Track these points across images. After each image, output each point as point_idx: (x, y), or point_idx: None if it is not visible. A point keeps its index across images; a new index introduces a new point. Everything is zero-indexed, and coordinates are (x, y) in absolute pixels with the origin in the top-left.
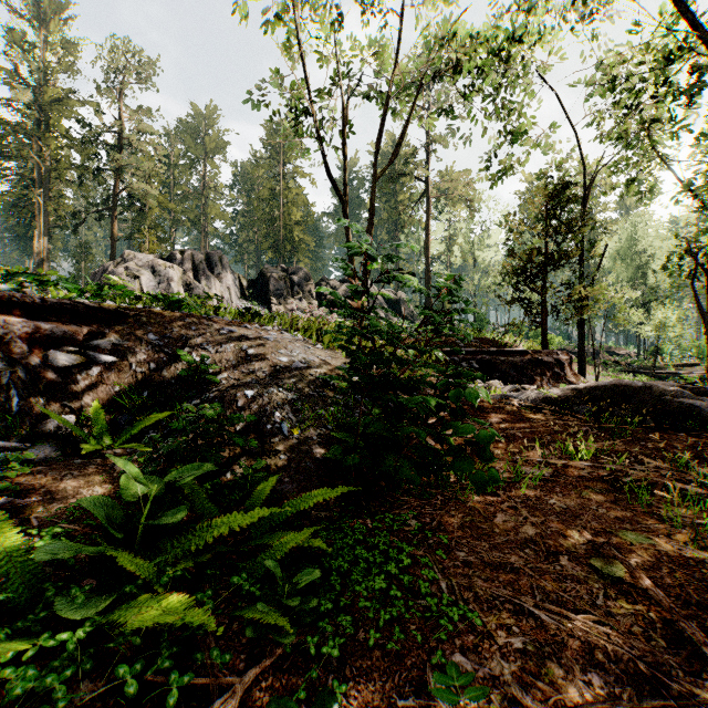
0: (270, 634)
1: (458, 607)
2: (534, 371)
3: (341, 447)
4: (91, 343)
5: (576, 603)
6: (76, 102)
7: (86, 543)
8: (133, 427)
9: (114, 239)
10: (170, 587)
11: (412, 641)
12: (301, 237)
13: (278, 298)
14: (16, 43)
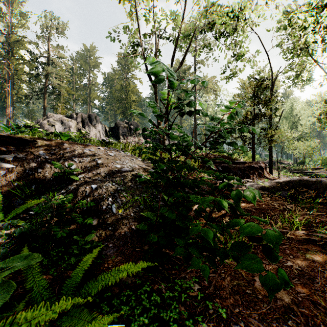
0: None
1: None
2: (249, 171)
3: (146, 224)
4: None
5: None
6: (27, 42)
7: None
8: (19, 208)
9: (45, 108)
10: None
11: None
12: (135, 108)
13: (123, 136)
14: None
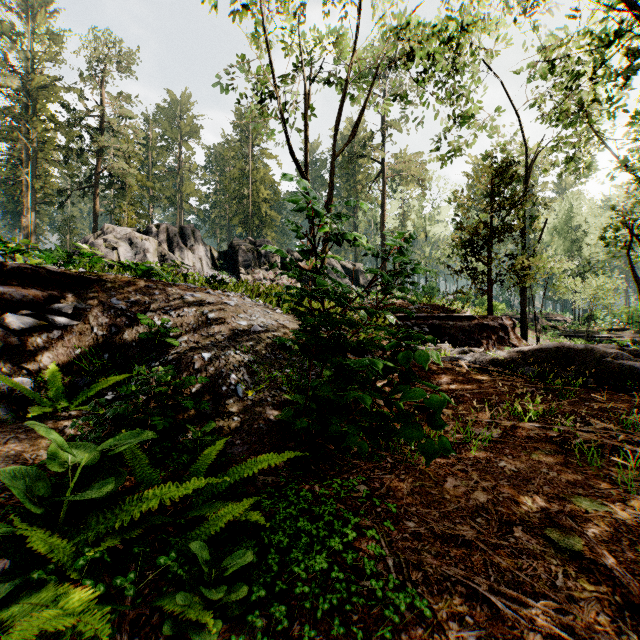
0: (189, 633)
1: (406, 590)
2: (481, 334)
3: (292, 409)
4: (52, 307)
5: (535, 585)
6: (62, 88)
7: (17, 514)
8: (90, 389)
9: (96, 214)
10: (87, 571)
11: (352, 635)
12: (268, 213)
13: (246, 268)
14: (5, 34)
